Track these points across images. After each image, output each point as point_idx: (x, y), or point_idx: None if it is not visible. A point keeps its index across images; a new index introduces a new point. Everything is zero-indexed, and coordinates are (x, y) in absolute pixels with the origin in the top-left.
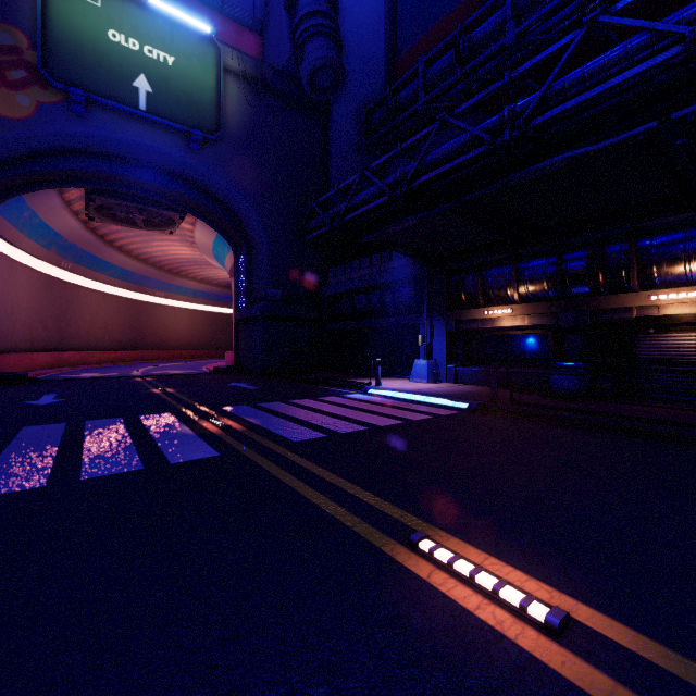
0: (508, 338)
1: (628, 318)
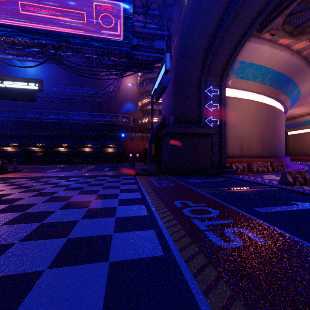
0: (10, 153)
1: (30, 151)
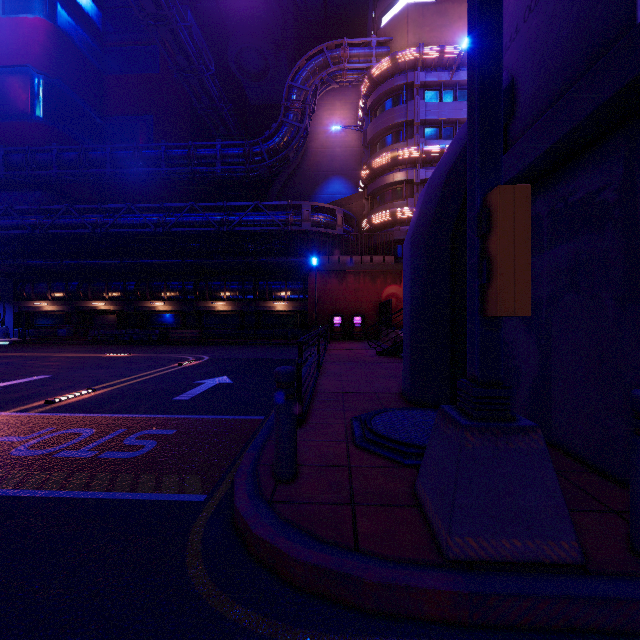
0: (50, 316)
1: (88, 310)
